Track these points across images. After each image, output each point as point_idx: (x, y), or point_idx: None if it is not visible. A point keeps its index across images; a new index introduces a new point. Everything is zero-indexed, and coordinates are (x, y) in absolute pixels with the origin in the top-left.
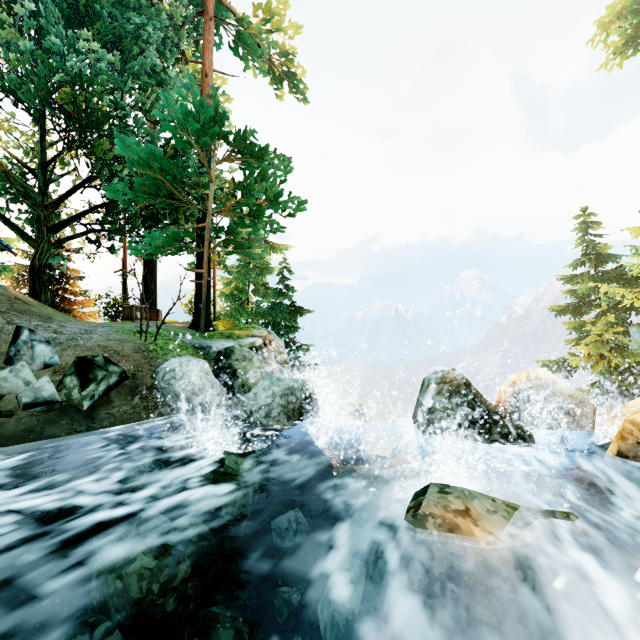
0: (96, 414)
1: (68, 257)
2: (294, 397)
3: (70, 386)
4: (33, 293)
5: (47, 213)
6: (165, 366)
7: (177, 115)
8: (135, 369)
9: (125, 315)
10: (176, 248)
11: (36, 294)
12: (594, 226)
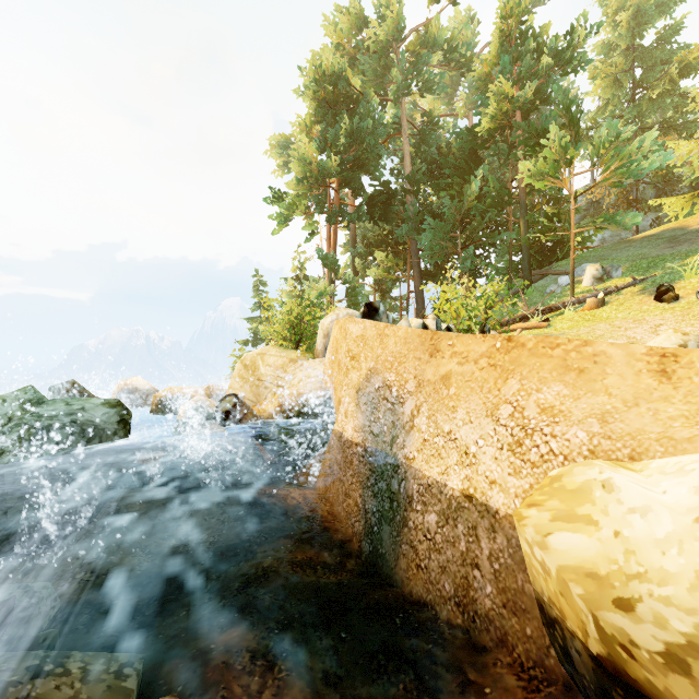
0: None
1: None
2: None
3: None
4: None
5: None
6: None
7: None
8: None
9: None
10: None
11: None
12: (264, 284)
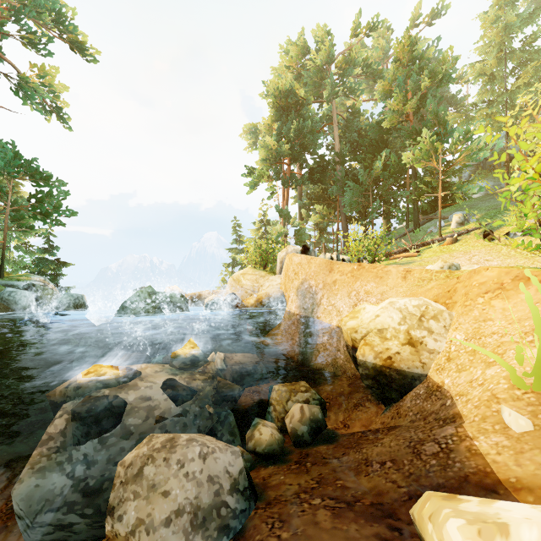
0: None
1: None
2: (79, 300)
3: None
4: None
5: None
6: (10, 290)
7: None
8: None
9: None
10: None
11: None
12: (239, 226)
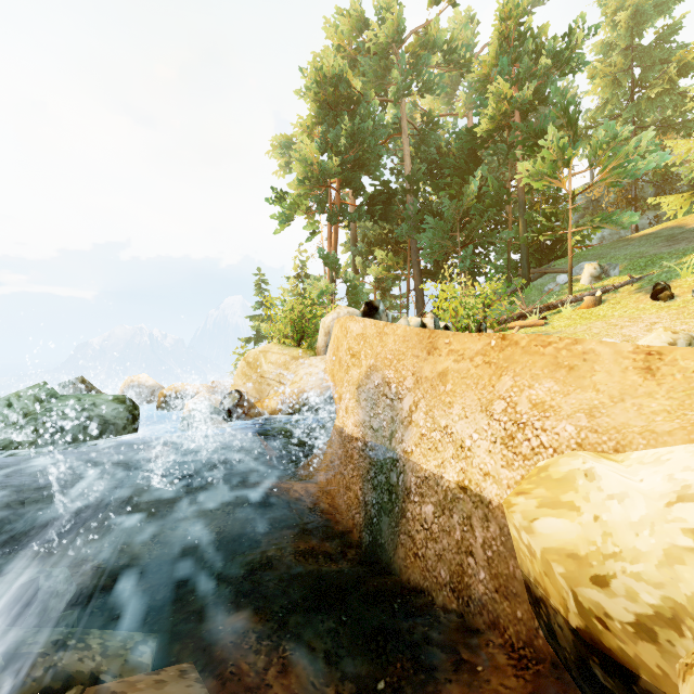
0: None
1: None
2: None
3: None
4: None
5: None
6: None
7: None
8: None
9: None
10: None
11: None
12: (266, 282)
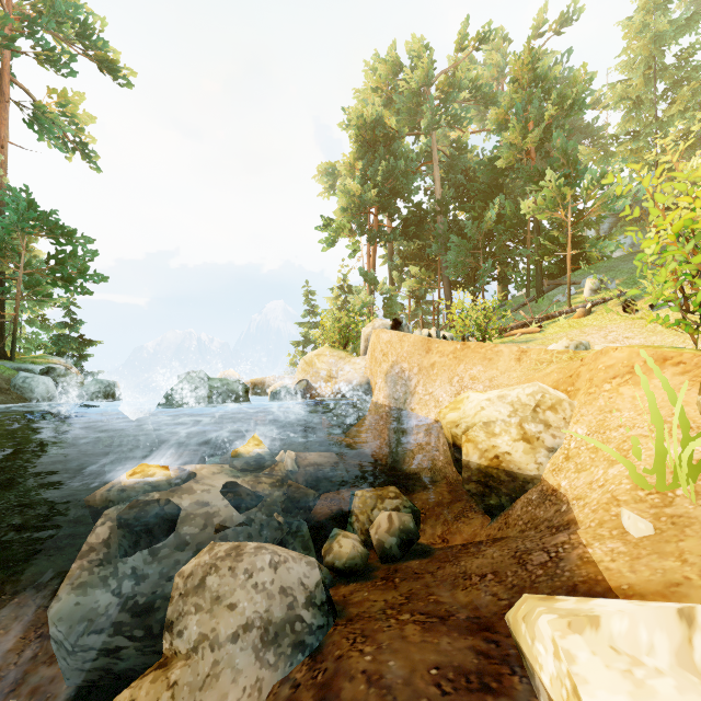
0: None
1: None
2: (111, 388)
3: None
4: None
5: None
6: (24, 376)
7: (11, 216)
8: None
9: None
10: None
11: None
12: (313, 293)
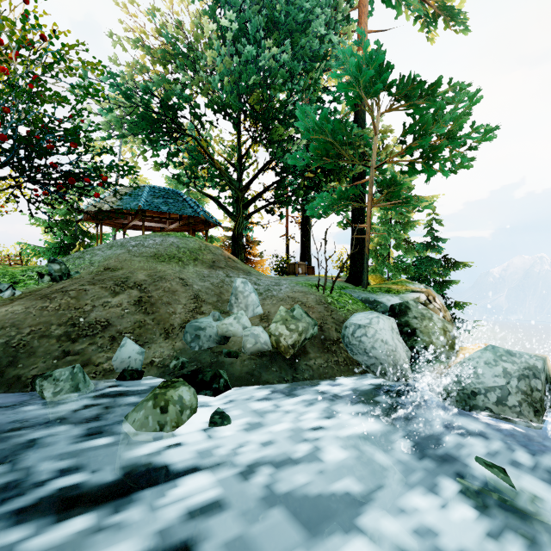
0: (297, 364)
1: (251, 228)
2: (539, 381)
3: (276, 335)
4: (234, 255)
5: (241, 195)
6: (354, 321)
7: (351, 69)
8: (321, 321)
9: (290, 271)
10: (342, 205)
11: (235, 255)
12: None
